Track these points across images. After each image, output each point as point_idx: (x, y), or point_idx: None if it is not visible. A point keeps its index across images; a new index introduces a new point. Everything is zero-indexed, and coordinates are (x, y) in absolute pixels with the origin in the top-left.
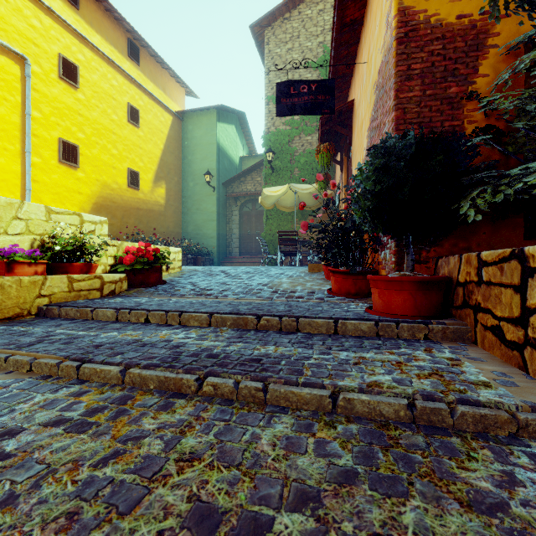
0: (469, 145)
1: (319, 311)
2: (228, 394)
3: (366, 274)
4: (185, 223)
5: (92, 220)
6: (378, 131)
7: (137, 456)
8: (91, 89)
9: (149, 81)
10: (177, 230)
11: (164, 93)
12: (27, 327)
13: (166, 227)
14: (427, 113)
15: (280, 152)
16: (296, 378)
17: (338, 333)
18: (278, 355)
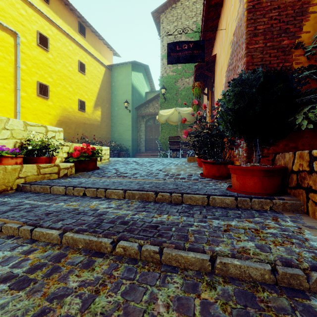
0: (300, 77)
1: (196, 188)
2: (133, 255)
3: (225, 164)
4: (113, 132)
5: (53, 130)
6: (233, 71)
7: (58, 316)
8: (56, 51)
9: (91, 47)
10: (108, 136)
11: (100, 54)
12: (7, 199)
13: (101, 134)
14: (268, 58)
15: (170, 88)
16: (183, 244)
17: (210, 205)
18: (170, 222)
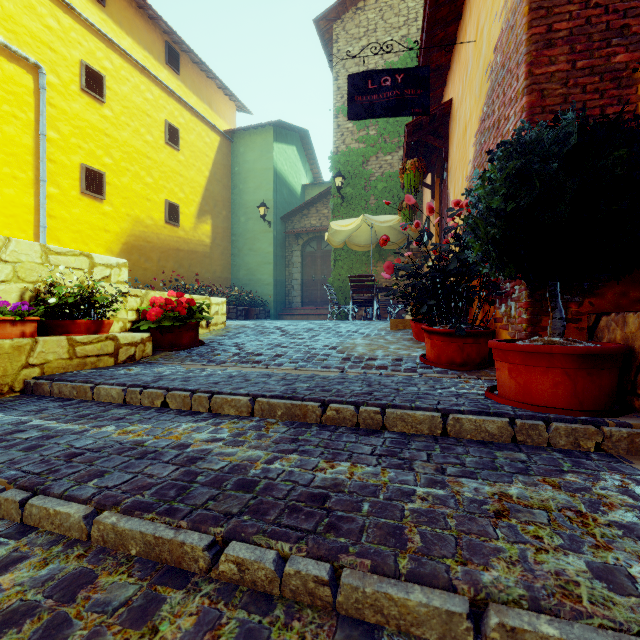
0: None
1: (414, 394)
2: (263, 584)
3: (478, 336)
4: (235, 266)
5: (106, 263)
6: (494, 131)
7: None
8: (120, 103)
9: (191, 94)
10: (225, 276)
11: (210, 108)
12: None
13: (212, 272)
14: (578, 95)
15: (352, 176)
16: (393, 559)
17: (449, 435)
18: (356, 486)
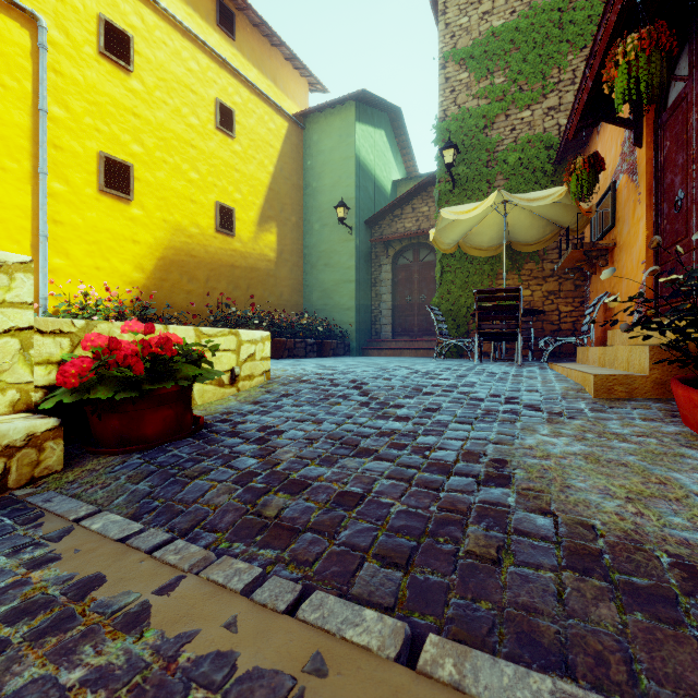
0: None
1: None
2: None
3: None
4: (307, 287)
5: None
6: None
7: None
8: (155, 74)
9: (250, 66)
10: (295, 299)
11: (275, 85)
12: None
13: (277, 294)
14: None
15: (468, 148)
16: None
17: None
18: None
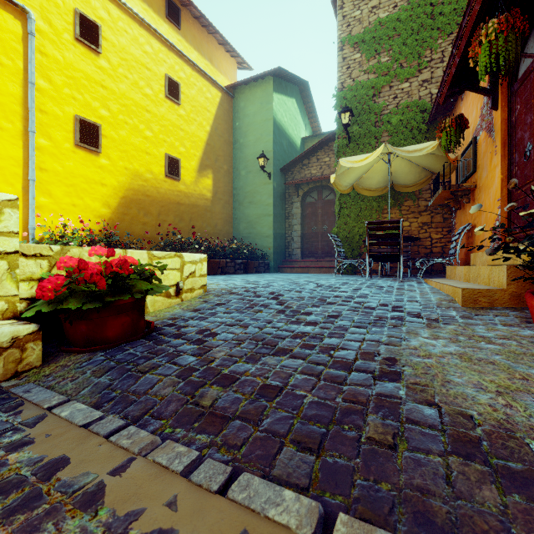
0: None
1: None
2: None
3: None
4: (236, 220)
5: None
6: None
7: None
8: (118, 55)
9: (192, 49)
10: (226, 229)
11: (211, 64)
12: None
13: (213, 225)
14: None
15: (361, 112)
16: None
17: None
18: None
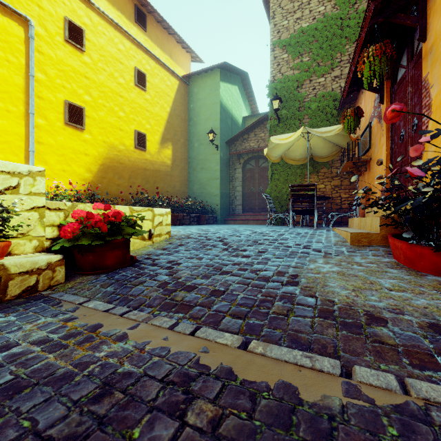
0: None
1: None
2: None
3: None
4: (190, 182)
5: (13, 171)
6: None
7: None
8: (98, 52)
9: (156, 47)
10: (183, 189)
11: (170, 58)
12: None
13: (172, 186)
14: None
15: (288, 99)
16: None
17: None
18: None
